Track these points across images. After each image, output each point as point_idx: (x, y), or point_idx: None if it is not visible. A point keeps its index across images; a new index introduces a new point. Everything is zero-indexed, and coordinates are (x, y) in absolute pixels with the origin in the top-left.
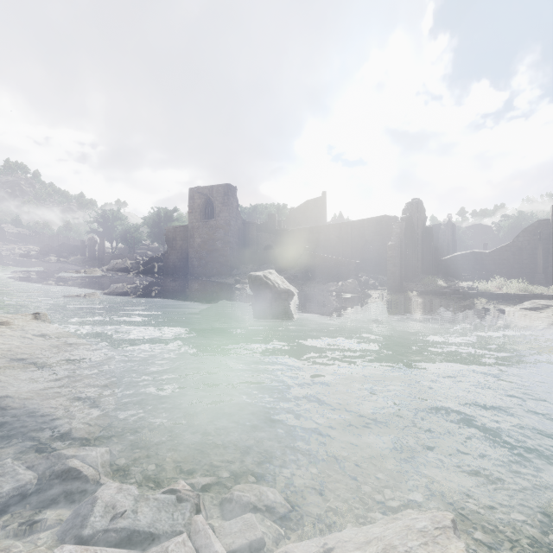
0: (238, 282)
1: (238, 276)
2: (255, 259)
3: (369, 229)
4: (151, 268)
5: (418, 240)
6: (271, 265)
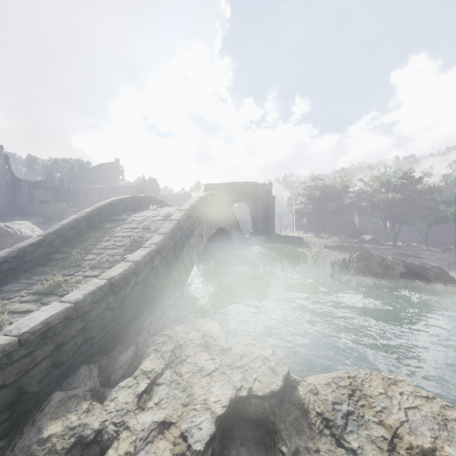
0: None
1: None
2: (26, 212)
3: None
4: None
5: None
6: (40, 218)
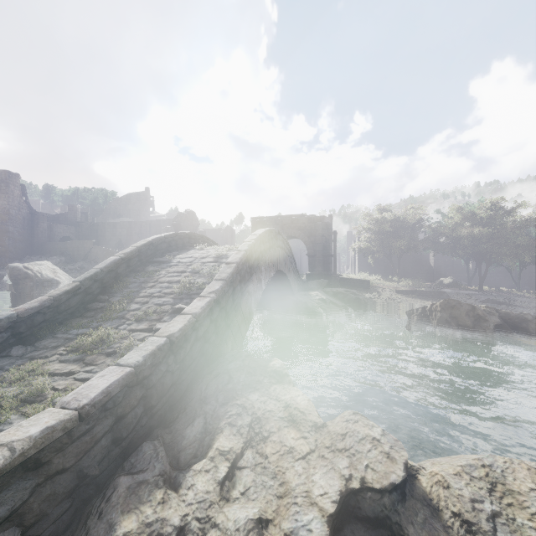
0: None
1: None
2: (45, 250)
3: None
4: None
5: None
6: (61, 257)
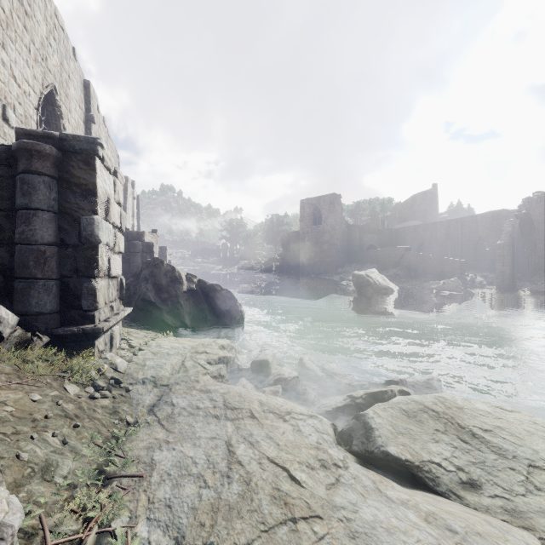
0: (343, 280)
1: (343, 274)
2: (358, 258)
3: (483, 225)
4: (270, 267)
5: (541, 236)
6: (373, 264)
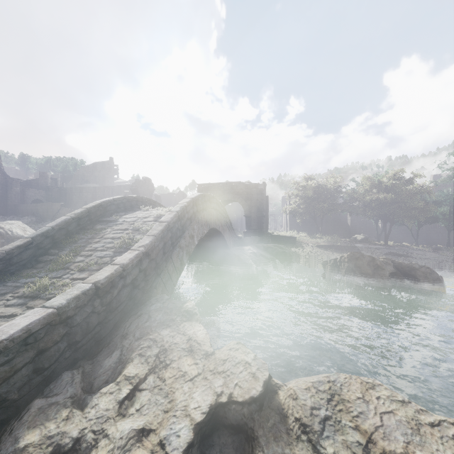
0: None
1: None
2: (18, 211)
3: None
4: None
5: None
6: (32, 217)
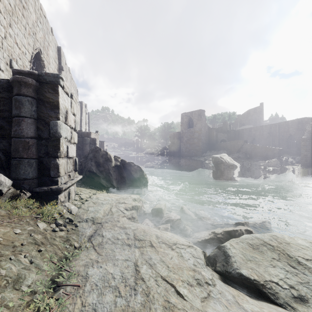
0: (206, 160)
1: (206, 156)
2: (215, 147)
3: (292, 127)
4: (163, 152)
5: None
6: (224, 151)
